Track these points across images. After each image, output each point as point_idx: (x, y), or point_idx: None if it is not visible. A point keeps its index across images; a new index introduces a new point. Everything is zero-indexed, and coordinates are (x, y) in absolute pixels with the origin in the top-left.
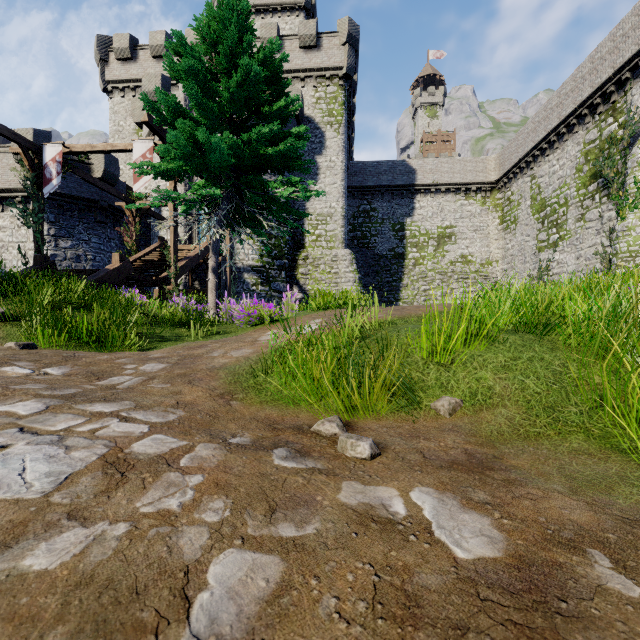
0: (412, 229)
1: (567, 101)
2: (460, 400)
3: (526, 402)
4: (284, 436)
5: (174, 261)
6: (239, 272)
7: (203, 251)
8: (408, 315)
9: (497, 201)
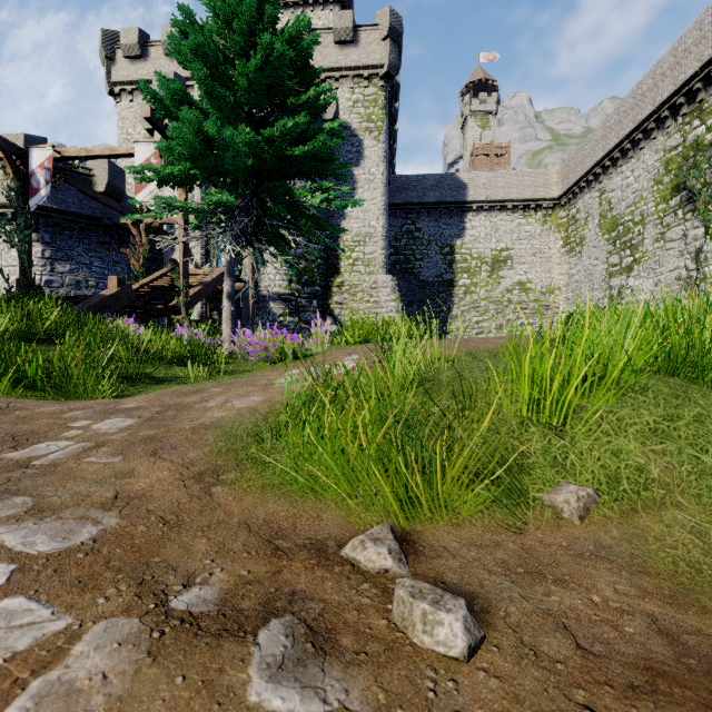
0: (462, 252)
1: (644, 102)
2: (594, 491)
3: None
4: (290, 574)
5: (184, 286)
6: (264, 301)
7: (221, 276)
8: (476, 349)
9: (560, 220)
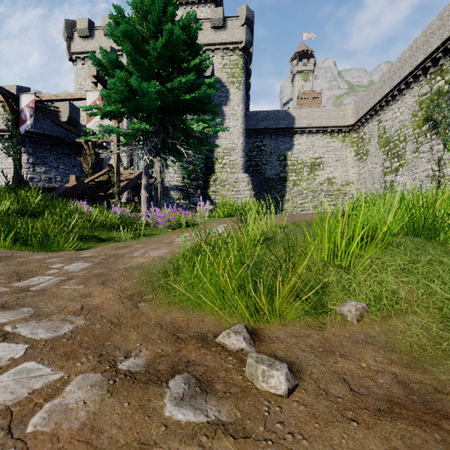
0: (292, 159)
1: (406, 65)
2: (366, 305)
3: (438, 309)
4: (186, 352)
5: (117, 181)
6: (167, 190)
7: (140, 174)
8: (298, 221)
9: (353, 139)
